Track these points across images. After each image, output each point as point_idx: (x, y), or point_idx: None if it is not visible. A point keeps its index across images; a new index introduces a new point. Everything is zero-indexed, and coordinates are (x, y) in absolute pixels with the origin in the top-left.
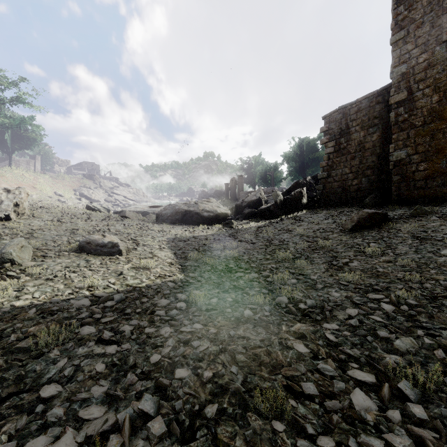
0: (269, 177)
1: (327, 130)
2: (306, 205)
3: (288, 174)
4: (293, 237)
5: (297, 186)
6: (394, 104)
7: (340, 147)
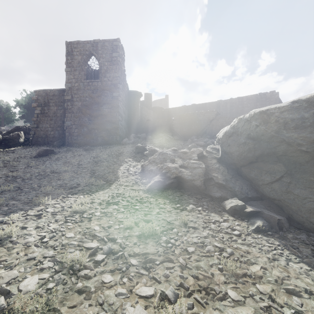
0: (0, 115)
1: (37, 100)
2: (23, 143)
3: (21, 117)
4: None
5: (18, 130)
6: (66, 100)
7: (44, 112)
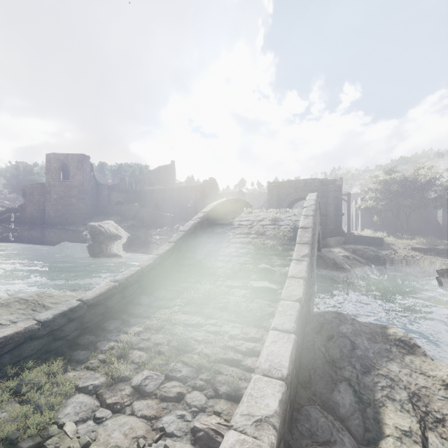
0: None
1: (25, 190)
2: (14, 222)
3: (6, 188)
4: (2, 236)
5: (9, 211)
6: (46, 193)
7: (30, 199)
